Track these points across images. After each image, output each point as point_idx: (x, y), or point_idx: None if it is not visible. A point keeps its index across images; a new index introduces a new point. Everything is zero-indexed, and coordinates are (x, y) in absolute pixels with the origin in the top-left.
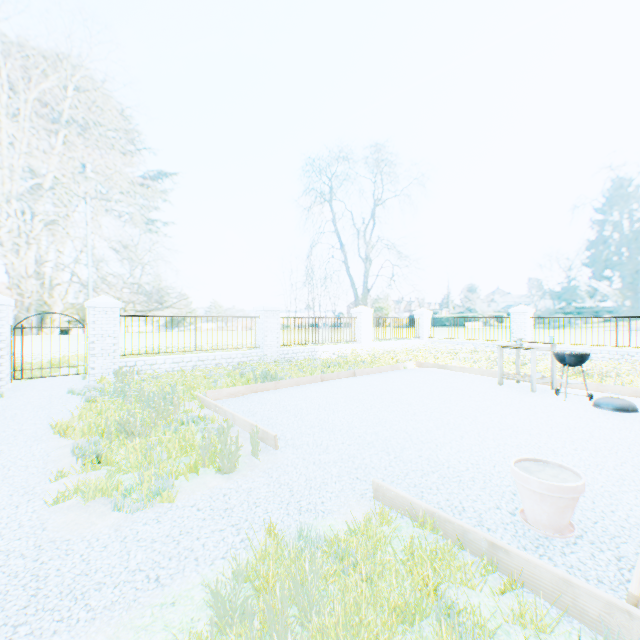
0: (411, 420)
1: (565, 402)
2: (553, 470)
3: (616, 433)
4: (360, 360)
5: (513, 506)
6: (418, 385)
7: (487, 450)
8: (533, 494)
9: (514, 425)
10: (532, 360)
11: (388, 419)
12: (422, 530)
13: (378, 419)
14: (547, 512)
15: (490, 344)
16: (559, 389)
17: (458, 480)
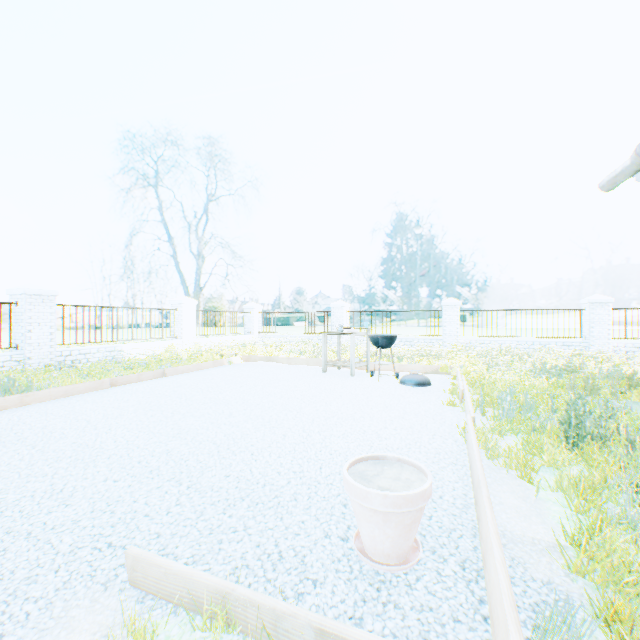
0: (225, 424)
1: (379, 382)
2: (394, 469)
3: (422, 406)
4: (178, 358)
5: (346, 527)
6: (242, 380)
7: (313, 448)
8: (375, 515)
9: (339, 412)
10: (352, 345)
11: (193, 427)
12: (208, 631)
13: (179, 429)
14: (392, 536)
15: (315, 337)
16: (374, 371)
17: (277, 503)
